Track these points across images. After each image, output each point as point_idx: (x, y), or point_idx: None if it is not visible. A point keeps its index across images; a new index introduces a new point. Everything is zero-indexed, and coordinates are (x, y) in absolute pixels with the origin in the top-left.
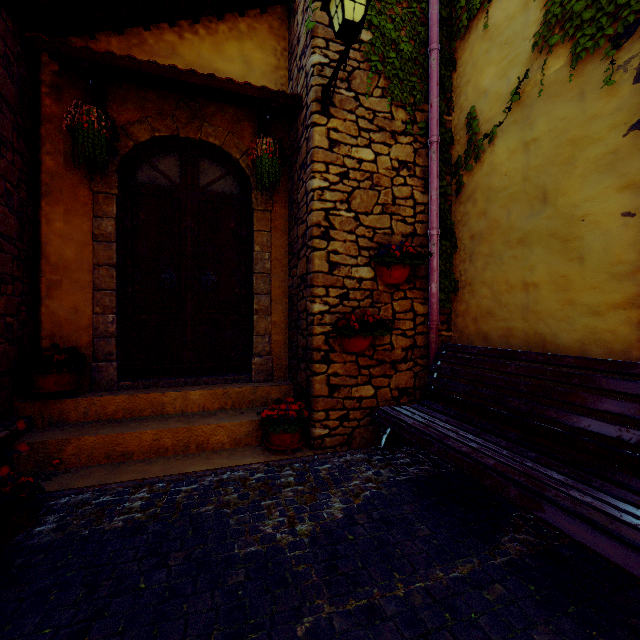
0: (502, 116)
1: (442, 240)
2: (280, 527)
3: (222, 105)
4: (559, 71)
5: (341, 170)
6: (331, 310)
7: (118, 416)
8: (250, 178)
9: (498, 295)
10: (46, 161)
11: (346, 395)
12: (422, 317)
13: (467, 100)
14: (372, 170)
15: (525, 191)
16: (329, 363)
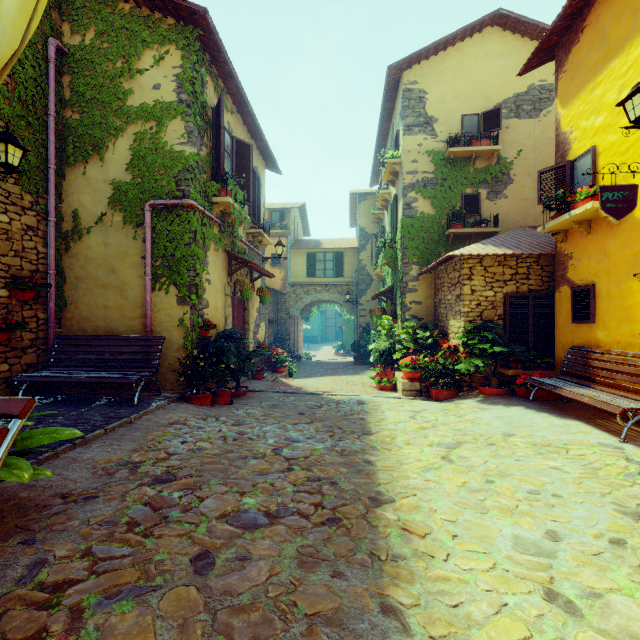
0: (94, 224)
1: (57, 276)
2: None
3: None
4: (119, 221)
5: None
6: None
7: None
8: None
9: (92, 310)
10: None
11: None
12: (43, 321)
13: (73, 202)
14: (8, 228)
15: (105, 264)
16: None
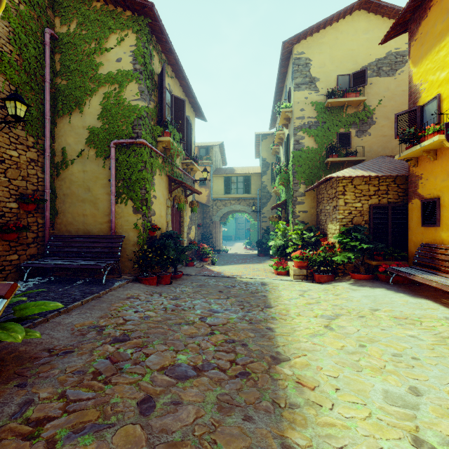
0: (76, 157)
1: (51, 194)
2: None
3: None
4: (93, 155)
5: (1, 159)
6: None
7: None
8: None
9: (75, 217)
10: None
11: (4, 260)
12: (41, 225)
13: (62, 142)
14: (17, 161)
15: (84, 185)
16: None
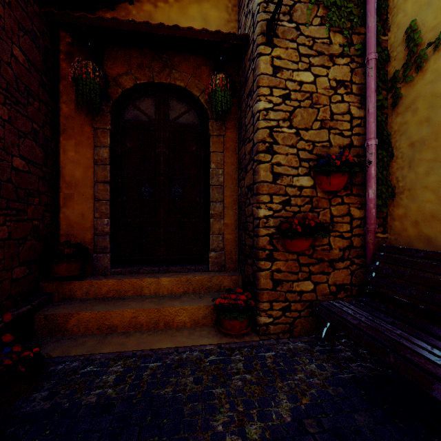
0: None
1: (378, 150)
2: (230, 425)
3: (186, 55)
4: None
5: (283, 92)
6: (274, 215)
7: (109, 295)
8: (207, 110)
9: None
10: (63, 108)
11: (288, 289)
12: (358, 220)
13: (405, 16)
14: (311, 90)
15: None
16: (273, 261)
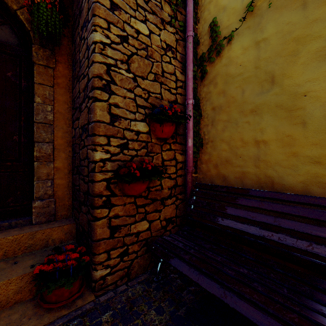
0: (238, 24)
1: (193, 109)
2: None
3: None
4: None
5: (121, 33)
6: (112, 158)
7: None
8: (30, 32)
9: (234, 149)
10: None
11: (126, 233)
12: (181, 164)
13: (209, 14)
14: (147, 43)
15: (256, 76)
16: (110, 207)
